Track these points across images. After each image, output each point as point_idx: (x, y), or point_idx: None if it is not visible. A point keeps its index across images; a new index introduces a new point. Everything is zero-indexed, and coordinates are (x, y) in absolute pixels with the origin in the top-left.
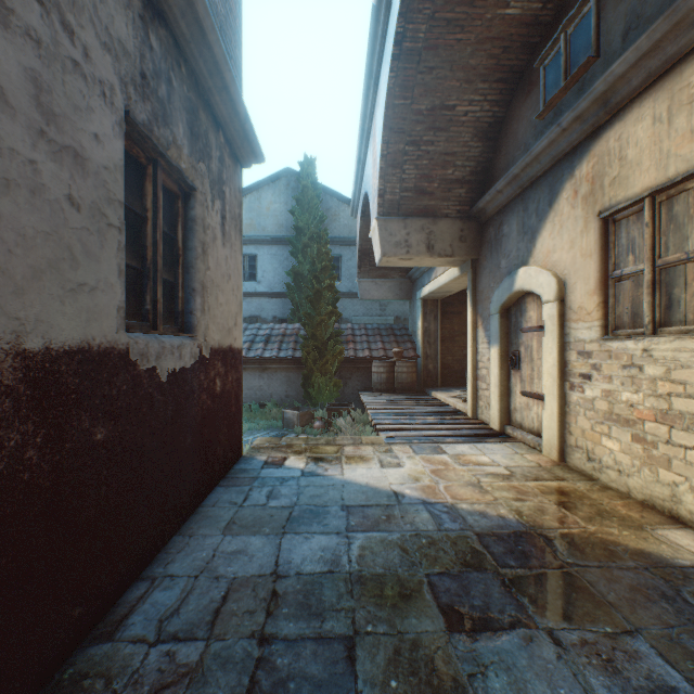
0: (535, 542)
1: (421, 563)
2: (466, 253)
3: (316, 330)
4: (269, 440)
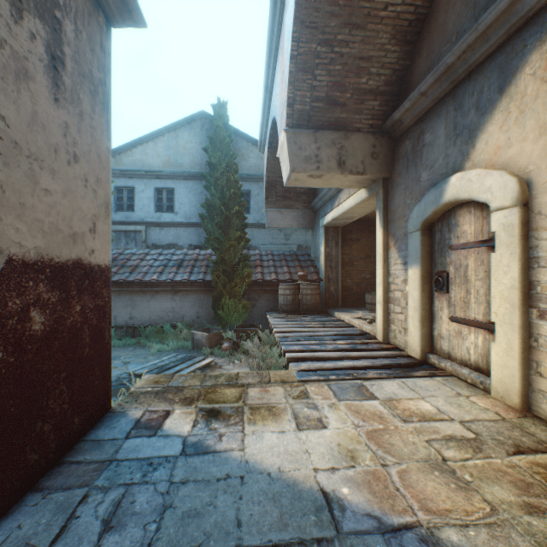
0: None
1: None
2: (378, 170)
3: (225, 254)
4: (157, 380)
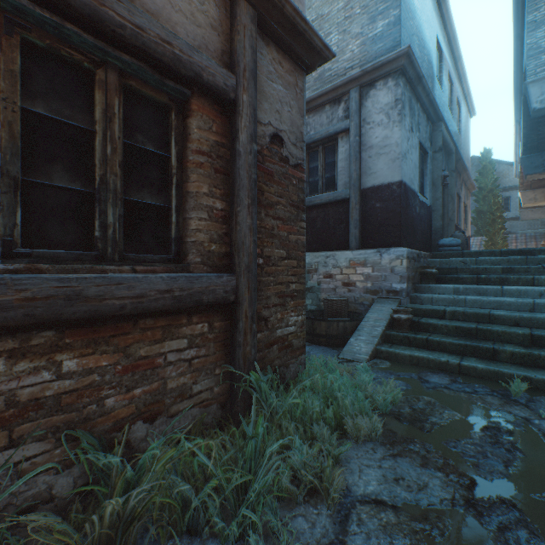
0: None
1: None
2: None
3: (491, 236)
4: None
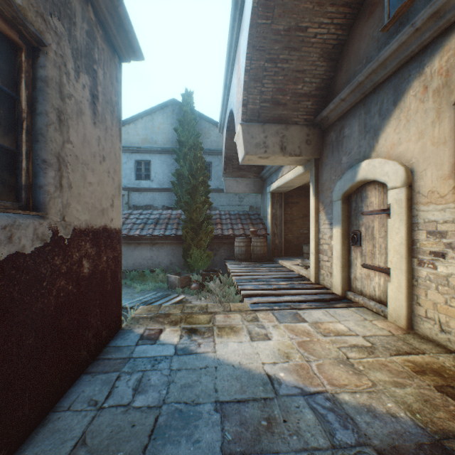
0: None
1: None
2: (311, 153)
3: (193, 214)
4: (149, 309)
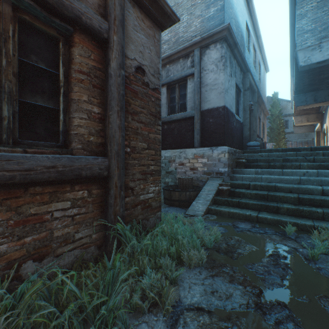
0: None
1: None
2: (318, 120)
3: (278, 143)
4: None
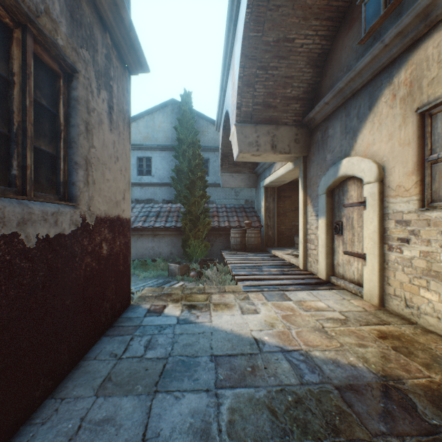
0: (393, 397)
1: (292, 431)
2: (299, 151)
3: (191, 207)
4: (154, 290)
